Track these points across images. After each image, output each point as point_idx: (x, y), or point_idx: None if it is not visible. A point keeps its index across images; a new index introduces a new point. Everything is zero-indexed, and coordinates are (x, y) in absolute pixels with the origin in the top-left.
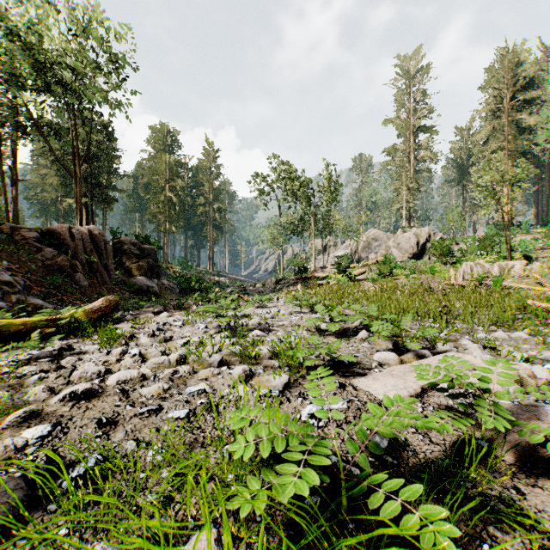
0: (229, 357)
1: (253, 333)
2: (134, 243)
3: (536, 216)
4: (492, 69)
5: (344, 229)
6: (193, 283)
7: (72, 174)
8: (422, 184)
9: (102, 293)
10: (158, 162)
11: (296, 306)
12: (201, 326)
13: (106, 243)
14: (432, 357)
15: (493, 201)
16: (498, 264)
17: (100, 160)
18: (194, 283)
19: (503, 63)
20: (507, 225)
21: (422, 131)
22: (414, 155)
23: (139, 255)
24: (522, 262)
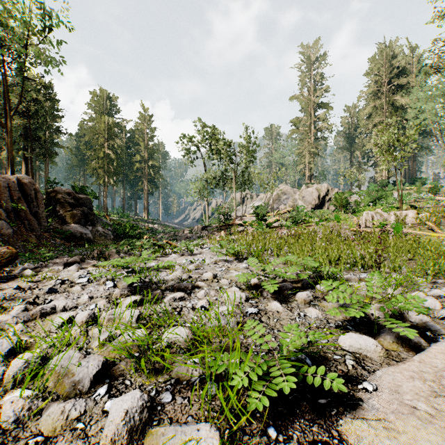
0: (121, 354)
1: (169, 297)
2: (69, 193)
3: (405, 177)
4: (374, 59)
5: (261, 183)
6: (127, 229)
7: (4, 125)
8: (320, 149)
9: (30, 240)
10: (97, 123)
11: (221, 255)
12: (108, 284)
13: (37, 192)
14: (432, 345)
15: (390, 158)
16: (393, 213)
17: (39, 116)
18: (128, 229)
19: (382, 55)
20: (386, 183)
21: (320, 106)
22: (314, 126)
23: (74, 204)
24: (413, 211)
